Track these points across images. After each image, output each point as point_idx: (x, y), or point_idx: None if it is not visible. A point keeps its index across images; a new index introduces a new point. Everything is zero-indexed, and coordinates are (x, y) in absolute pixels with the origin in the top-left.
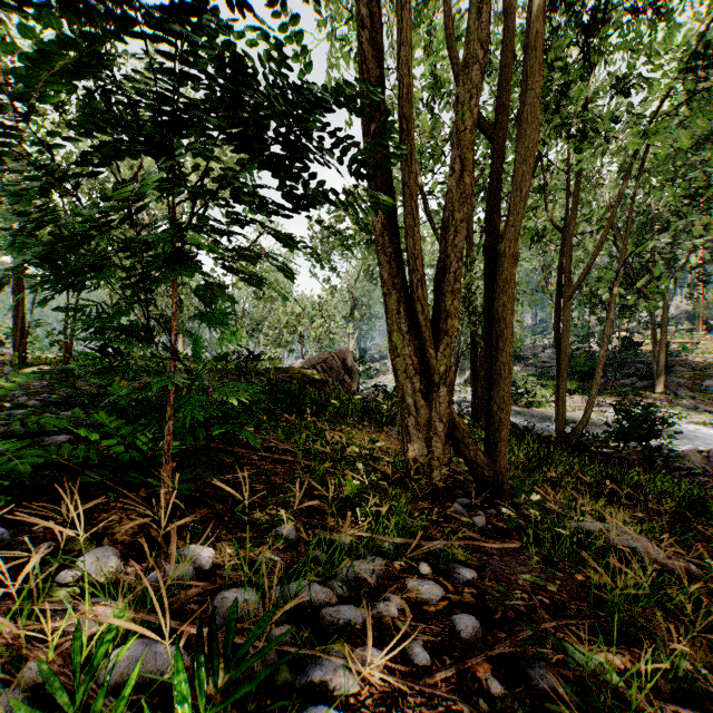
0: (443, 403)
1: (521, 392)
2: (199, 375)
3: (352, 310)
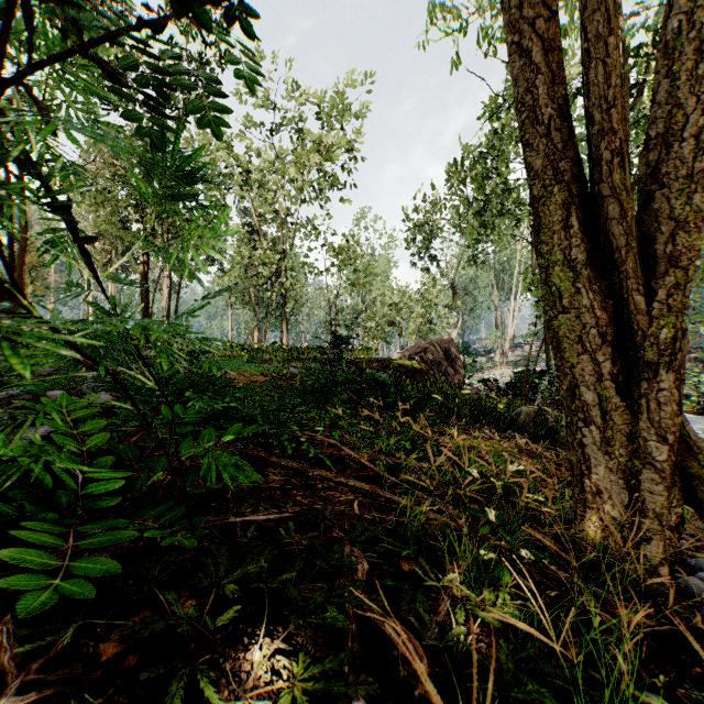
0: (667, 404)
1: (685, 394)
2: (129, 317)
3: (455, 299)
